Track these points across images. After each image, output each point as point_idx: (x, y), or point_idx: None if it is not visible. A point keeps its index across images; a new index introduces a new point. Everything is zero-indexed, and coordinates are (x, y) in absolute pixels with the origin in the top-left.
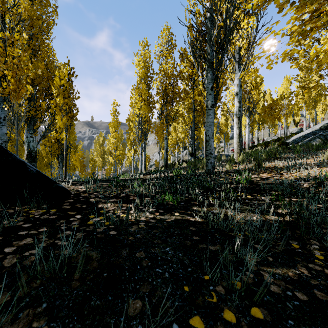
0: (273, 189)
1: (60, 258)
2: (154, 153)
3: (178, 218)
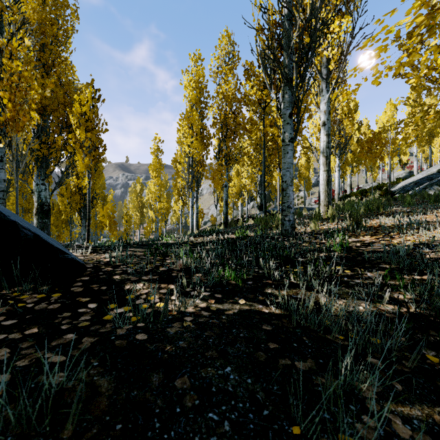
0: (382, 261)
1: (39, 400)
2: (209, 206)
3: (243, 308)
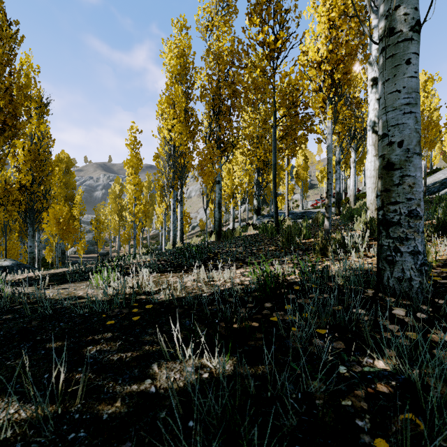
0: None
1: None
2: (198, 209)
3: None
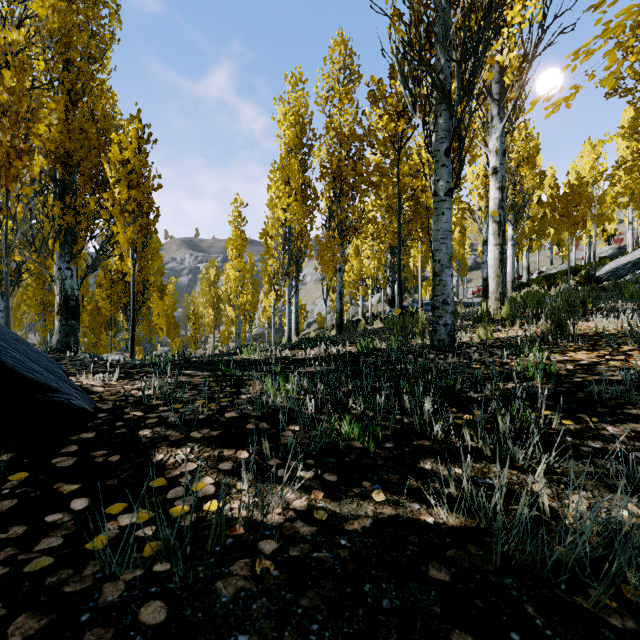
0: (627, 401)
1: None
2: (315, 299)
3: (382, 514)
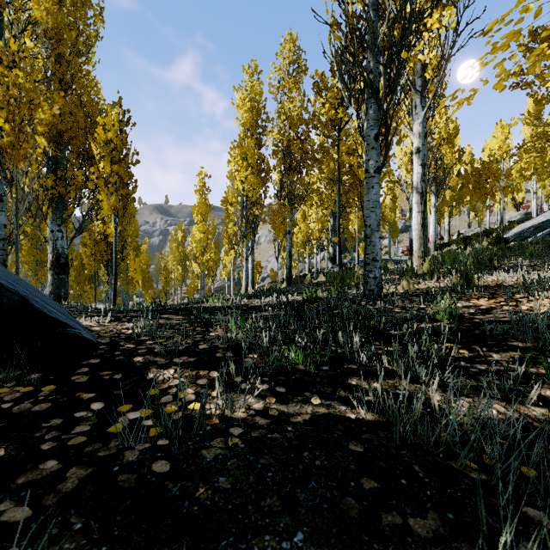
0: (511, 336)
1: None
2: (268, 257)
3: (318, 412)
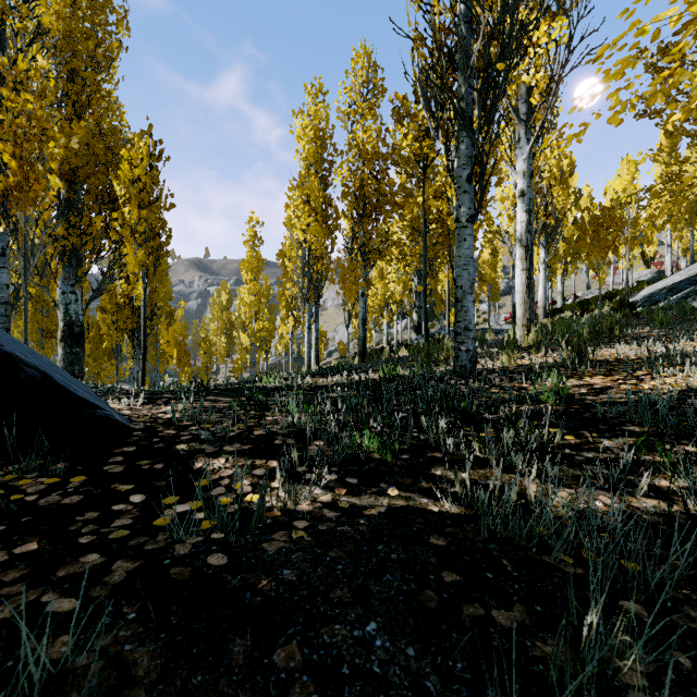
0: (628, 420)
1: None
2: (336, 326)
3: (396, 505)
